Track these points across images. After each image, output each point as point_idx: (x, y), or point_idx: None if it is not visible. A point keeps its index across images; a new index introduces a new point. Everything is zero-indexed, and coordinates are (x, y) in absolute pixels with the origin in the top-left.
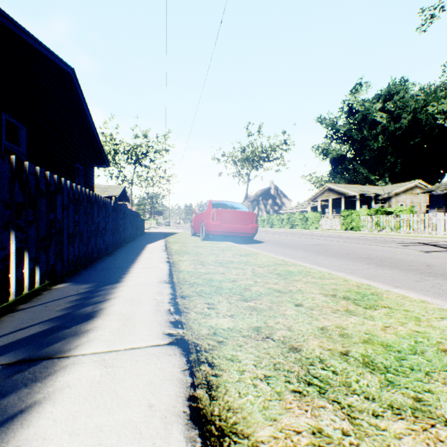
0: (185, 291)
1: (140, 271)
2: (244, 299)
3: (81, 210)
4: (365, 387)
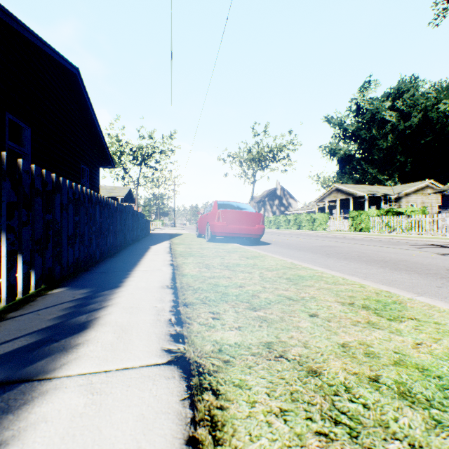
0: (188, 298)
1: (142, 274)
2: (252, 308)
3: (81, 211)
4: (407, 428)
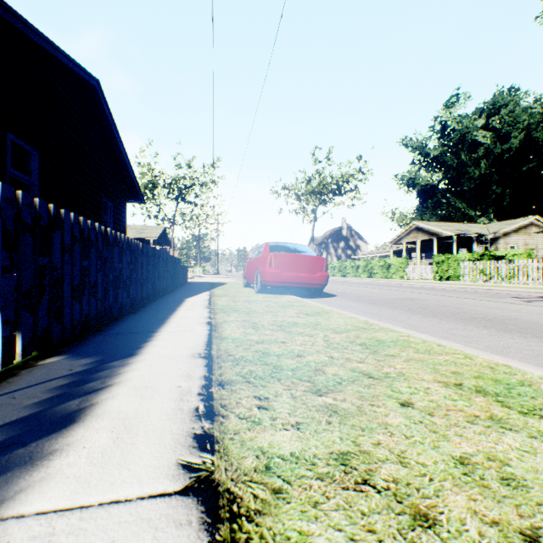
0: (226, 373)
1: (168, 337)
2: (315, 391)
3: (93, 253)
4: None
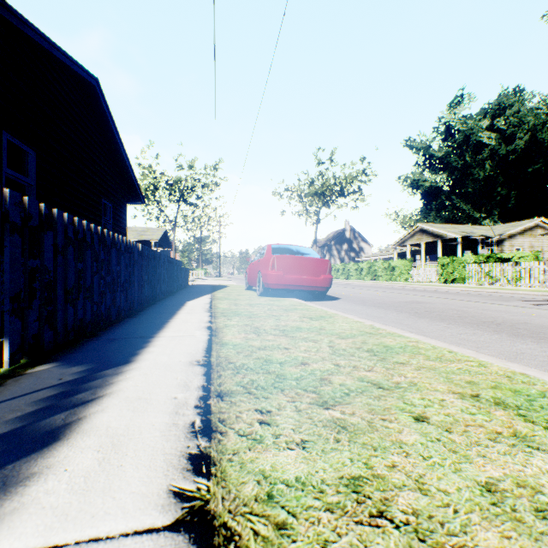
0: (225, 383)
1: (166, 343)
2: (322, 403)
3: (88, 255)
4: None
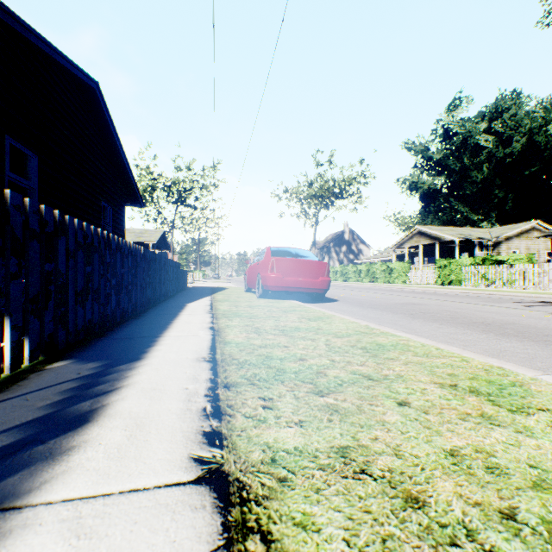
0: (231, 376)
1: (172, 342)
2: (317, 392)
3: (96, 259)
4: None
